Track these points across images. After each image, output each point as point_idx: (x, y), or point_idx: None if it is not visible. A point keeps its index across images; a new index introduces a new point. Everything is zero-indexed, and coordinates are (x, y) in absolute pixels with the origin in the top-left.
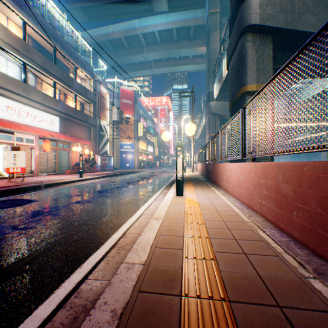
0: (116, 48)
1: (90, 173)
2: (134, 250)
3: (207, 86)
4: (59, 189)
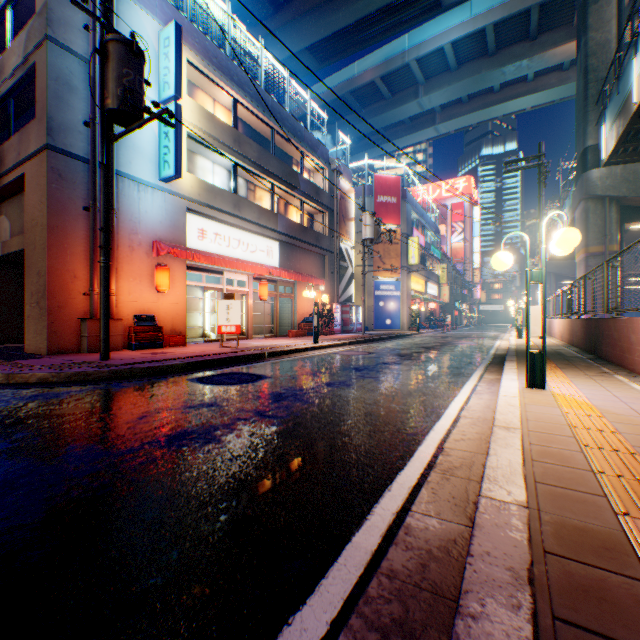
0: (365, 102)
1: (326, 337)
2: (489, 478)
3: (580, 135)
4: (289, 361)
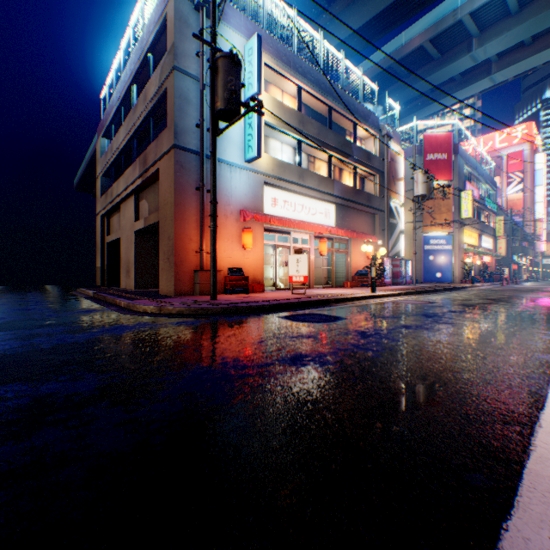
0: (411, 67)
1: (378, 288)
2: None
3: None
4: (354, 306)
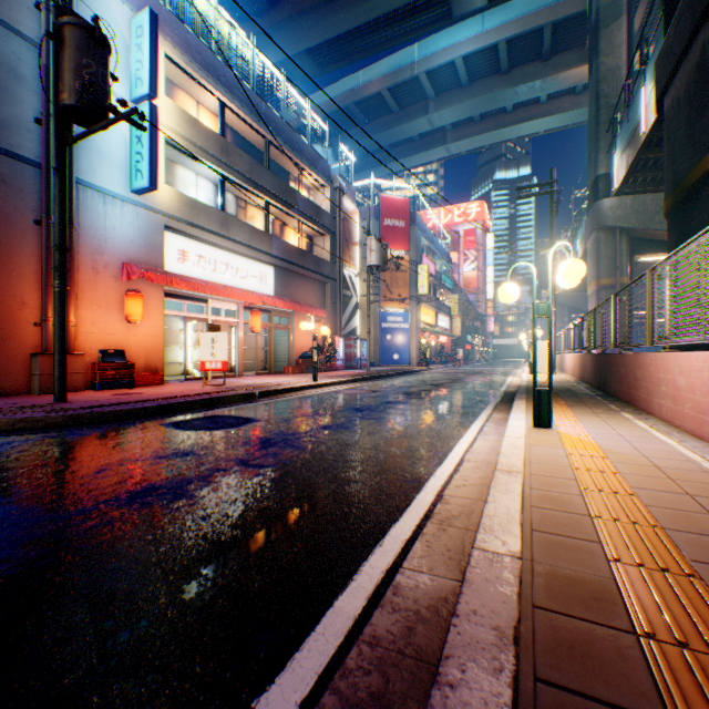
0: (371, 115)
1: (327, 374)
2: (485, 528)
3: (591, 163)
4: (284, 401)
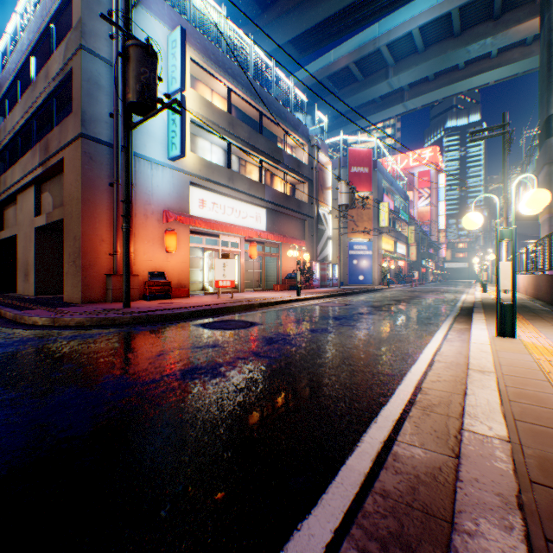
0: (340, 85)
1: (306, 291)
2: (470, 415)
3: (543, 104)
4: (276, 311)
